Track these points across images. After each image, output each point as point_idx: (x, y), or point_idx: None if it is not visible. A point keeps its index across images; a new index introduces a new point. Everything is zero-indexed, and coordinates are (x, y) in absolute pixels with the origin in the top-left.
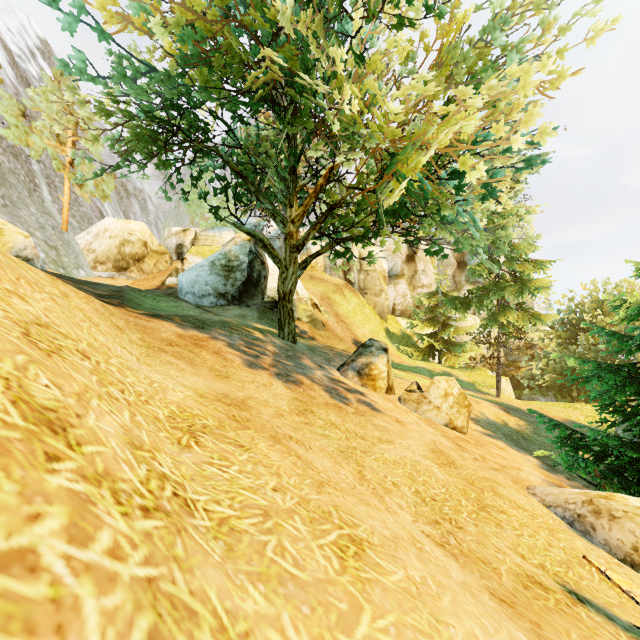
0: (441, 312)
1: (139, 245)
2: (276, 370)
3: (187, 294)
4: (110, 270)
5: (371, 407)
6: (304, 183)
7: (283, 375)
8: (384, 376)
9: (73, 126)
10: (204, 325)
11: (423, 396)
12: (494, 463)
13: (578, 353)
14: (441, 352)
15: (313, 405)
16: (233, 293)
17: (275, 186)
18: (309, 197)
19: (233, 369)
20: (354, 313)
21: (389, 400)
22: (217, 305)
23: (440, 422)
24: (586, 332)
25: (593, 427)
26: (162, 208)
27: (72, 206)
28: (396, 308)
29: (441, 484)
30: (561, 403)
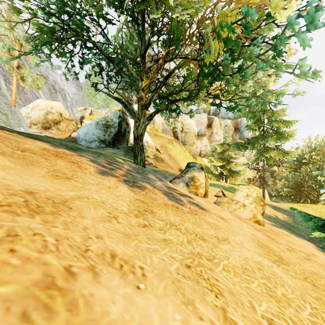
0: (227, 154)
1: (57, 115)
2: (125, 178)
3: (82, 140)
4: (39, 128)
5: (199, 207)
6: (150, 66)
7: (130, 182)
8: (203, 186)
9: (19, 46)
10: (78, 149)
11: (231, 199)
12: (300, 251)
13: (301, 177)
14: (227, 176)
15: (153, 205)
16: (109, 140)
17: (132, 70)
18: (153, 73)
19: (82, 173)
20: (179, 155)
21: (208, 202)
22: (100, 147)
23: (245, 217)
24: (305, 165)
25: (324, 218)
26: (75, 99)
27: (20, 93)
28: (201, 153)
29: (299, 296)
30: (298, 204)
